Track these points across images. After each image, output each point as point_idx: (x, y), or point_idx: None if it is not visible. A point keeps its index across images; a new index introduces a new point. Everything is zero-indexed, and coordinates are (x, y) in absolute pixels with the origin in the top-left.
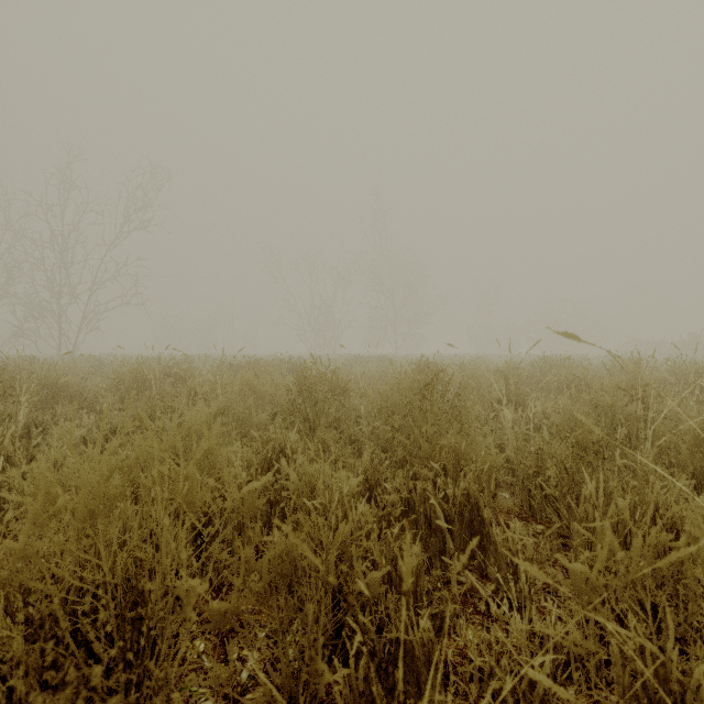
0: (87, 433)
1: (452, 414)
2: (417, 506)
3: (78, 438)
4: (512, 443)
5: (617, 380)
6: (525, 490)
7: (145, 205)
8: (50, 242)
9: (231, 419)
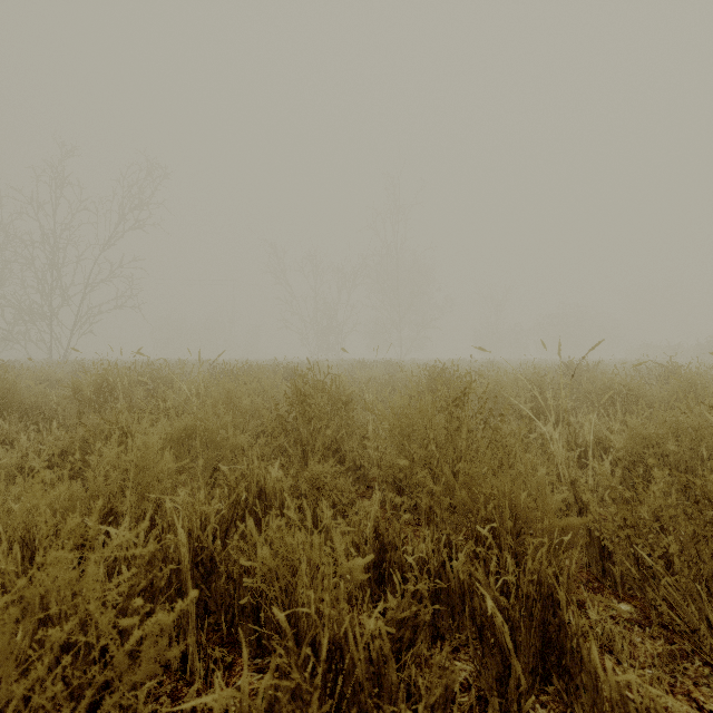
0: (21, 459)
1: (491, 440)
2: (452, 586)
3: (4, 467)
4: (562, 475)
5: (673, 389)
6: (593, 545)
7: (141, 203)
8: (40, 242)
9: (199, 444)
